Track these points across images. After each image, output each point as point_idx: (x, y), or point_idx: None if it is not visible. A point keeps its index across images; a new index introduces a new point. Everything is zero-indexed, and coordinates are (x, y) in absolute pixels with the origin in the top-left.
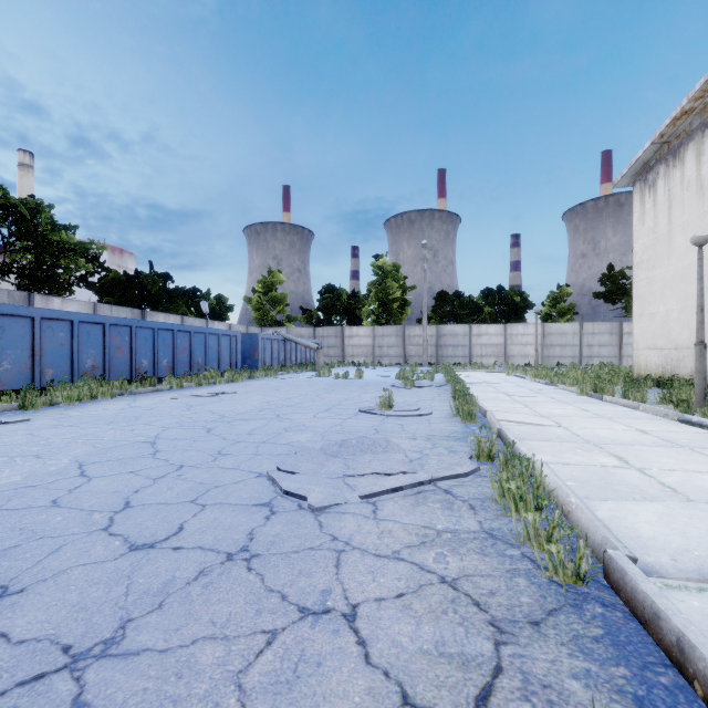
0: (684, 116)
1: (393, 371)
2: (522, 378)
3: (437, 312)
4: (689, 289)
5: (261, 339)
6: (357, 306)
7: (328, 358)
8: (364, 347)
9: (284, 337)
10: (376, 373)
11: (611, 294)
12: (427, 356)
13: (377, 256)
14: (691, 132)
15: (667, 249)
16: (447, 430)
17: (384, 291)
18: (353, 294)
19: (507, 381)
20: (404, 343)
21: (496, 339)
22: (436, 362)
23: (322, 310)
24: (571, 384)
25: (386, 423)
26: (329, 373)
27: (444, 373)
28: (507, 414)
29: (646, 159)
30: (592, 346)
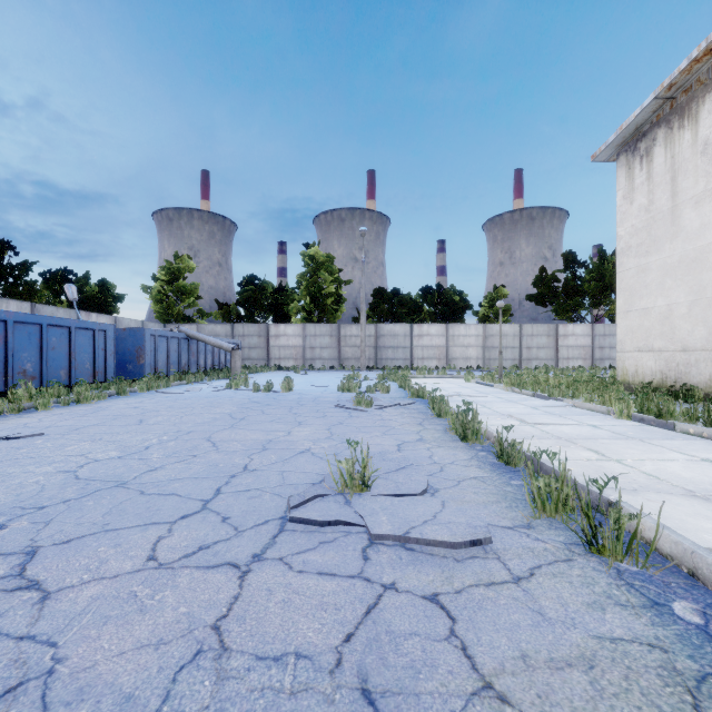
0: (705, 57)
1: (329, 377)
2: (490, 387)
3: (375, 310)
4: (707, 276)
5: (150, 336)
6: (285, 302)
7: (249, 362)
8: (293, 349)
9: (188, 335)
10: (309, 381)
11: (542, 297)
12: (365, 359)
13: (308, 244)
14: (711, 80)
15: (670, 229)
16: (647, 666)
17: (316, 284)
18: (280, 288)
19: (478, 391)
20: (339, 344)
21: (438, 340)
22: (375, 365)
23: (243, 304)
24: (588, 399)
25: (385, 595)
26: (245, 383)
27: (399, 381)
28: (648, 503)
29: (640, 122)
30: (531, 349)
